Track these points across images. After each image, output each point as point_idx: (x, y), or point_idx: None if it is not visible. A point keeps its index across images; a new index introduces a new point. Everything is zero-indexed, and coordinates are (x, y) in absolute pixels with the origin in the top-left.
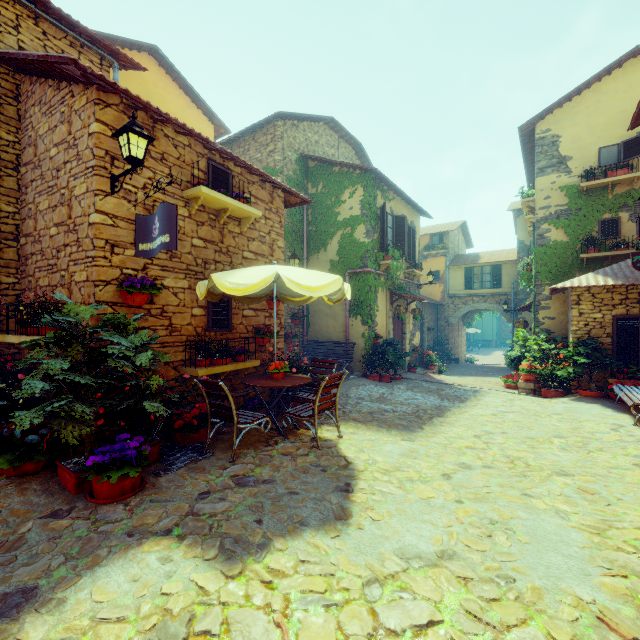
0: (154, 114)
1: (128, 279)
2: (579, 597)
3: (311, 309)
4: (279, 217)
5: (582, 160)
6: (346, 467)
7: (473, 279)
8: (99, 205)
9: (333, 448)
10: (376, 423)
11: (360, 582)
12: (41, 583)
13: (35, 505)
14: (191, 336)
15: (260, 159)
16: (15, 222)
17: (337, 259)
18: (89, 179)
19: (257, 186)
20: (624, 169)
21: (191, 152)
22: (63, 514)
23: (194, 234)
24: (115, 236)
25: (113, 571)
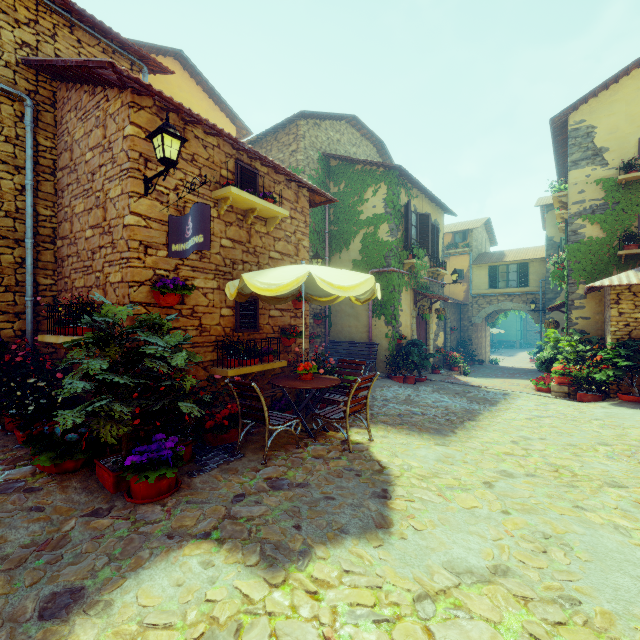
0: (185, 116)
1: (161, 280)
2: None
3: (333, 309)
4: (304, 216)
5: (620, 151)
6: (381, 472)
7: (498, 278)
8: (133, 207)
9: (365, 452)
10: (406, 426)
11: (410, 597)
12: (87, 584)
13: (76, 503)
14: (220, 336)
15: (282, 159)
16: (52, 225)
17: (360, 258)
18: (124, 181)
19: (283, 186)
20: None
21: (220, 153)
22: (103, 513)
23: (223, 234)
24: (148, 237)
25: (156, 574)
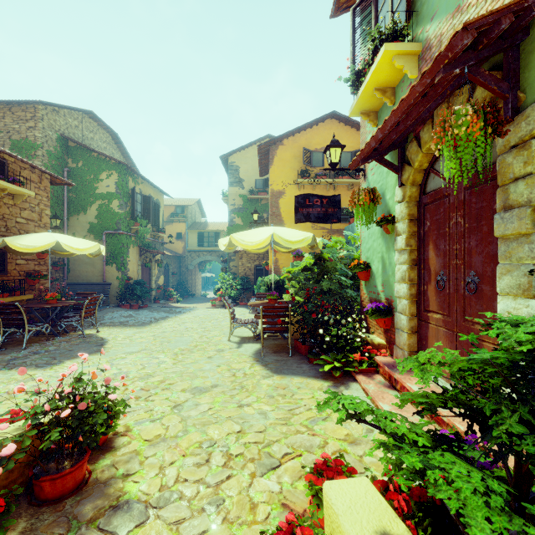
0: None
1: None
2: (181, 348)
3: (71, 258)
4: (47, 193)
5: (249, 183)
6: (102, 340)
7: (203, 240)
8: None
9: (94, 336)
10: (122, 325)
11: (107, 360)
12: None
13: None
14: None
15: (18, 130)
16: None
17: (96, 222)
18: None
19: (28, 171)
20: (264, 192)
21: None
22: None
23: None
24: None
25: None
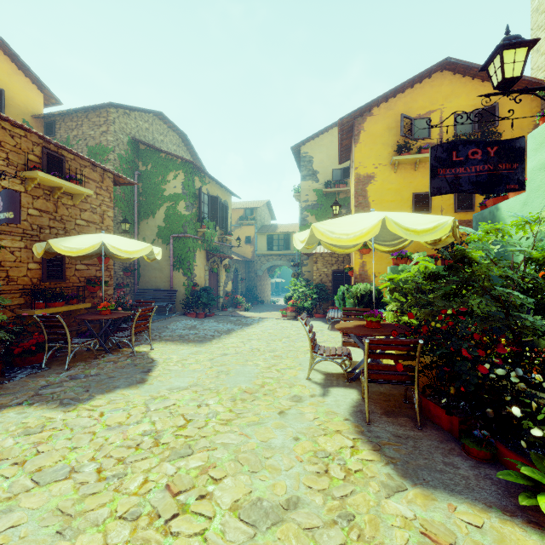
0: None
1: None
2: (242, 387)
3: (142, 264)
4: (109, 193)
5: (324, 175)
6: (151, 362)
7: (273, 243)
8: None
9: (145, 355)
10: (181, 341)
11: (144, 400)
12: None
13: None
14: (27, 285)
15: (93, 136)
16: None
17: (164, 225)
18: None
19: (89, 169)
20: (343, 184)
21: (27, 141)
22: None
23: (30, 205)
24: None
25: None
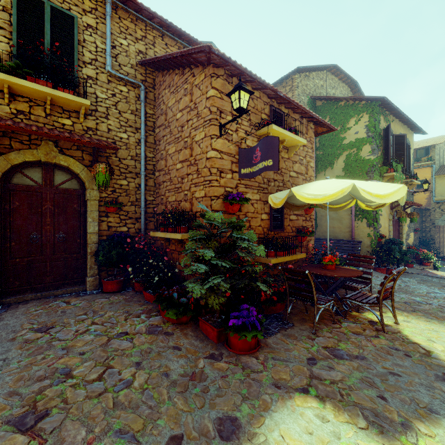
0: (241, 78)
1: (229, 194)
2: None
3: (318, 214)
4: (311, 144)
5: None
6: (429, 355)
7: None
8: (214, 145)
9: (398, 334)
10: (420, 313)
11: None
12: (238, 415)
13: (197, 347)
14: (260, 234)
15: None
16: (153, 163)
17: (343, 174)
18: (206, 128)
19: (298, 122)
20: None
21: (260, 102)
22: (218, 358)
23: None
24: (221, 165)
25: (285, 418)
